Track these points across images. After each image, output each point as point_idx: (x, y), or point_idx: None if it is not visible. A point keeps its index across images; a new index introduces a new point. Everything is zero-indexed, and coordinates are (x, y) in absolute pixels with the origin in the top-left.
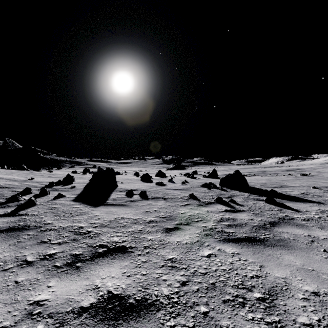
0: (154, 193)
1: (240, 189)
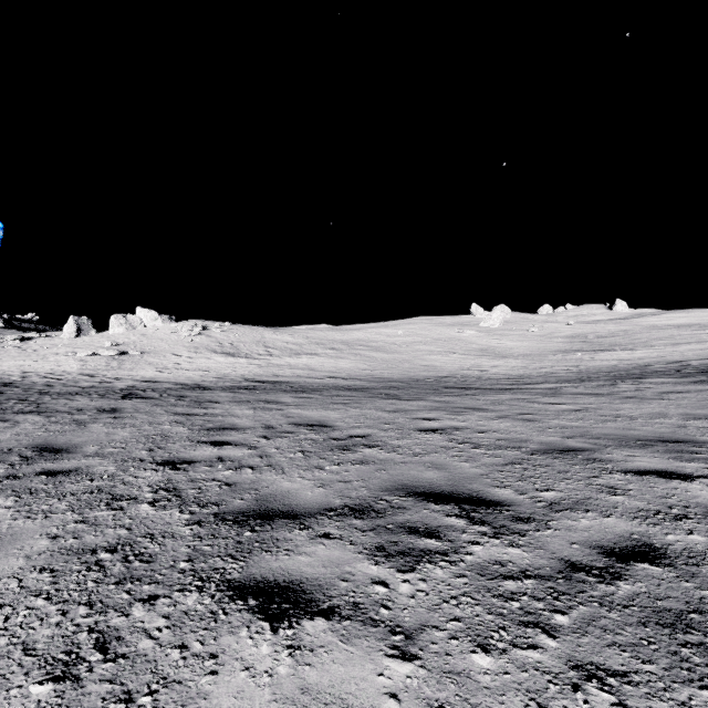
0: None
1: None
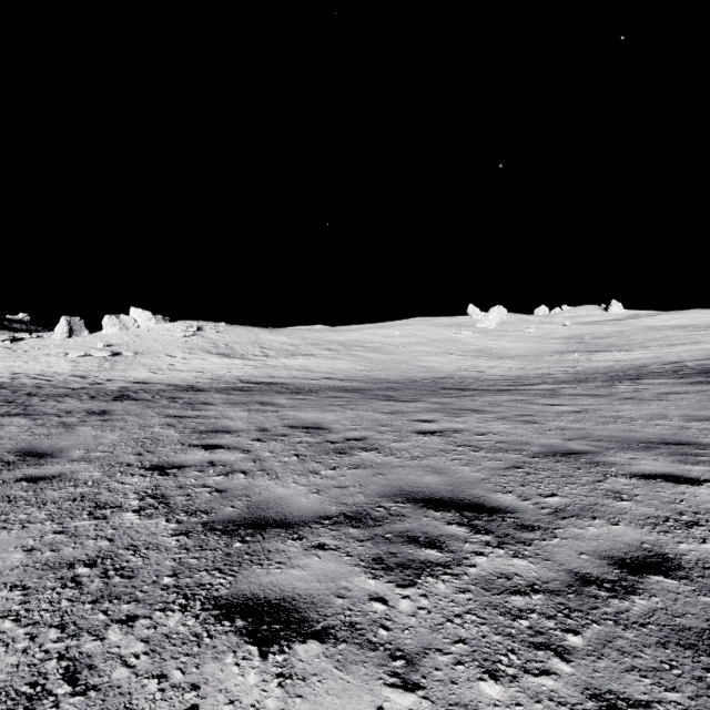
0: None
1: None
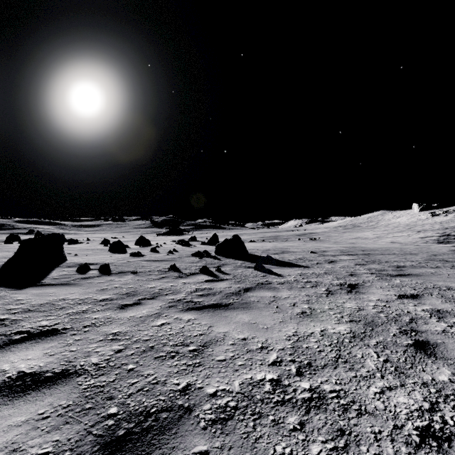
0: (122, 266)
1: (237, 257)
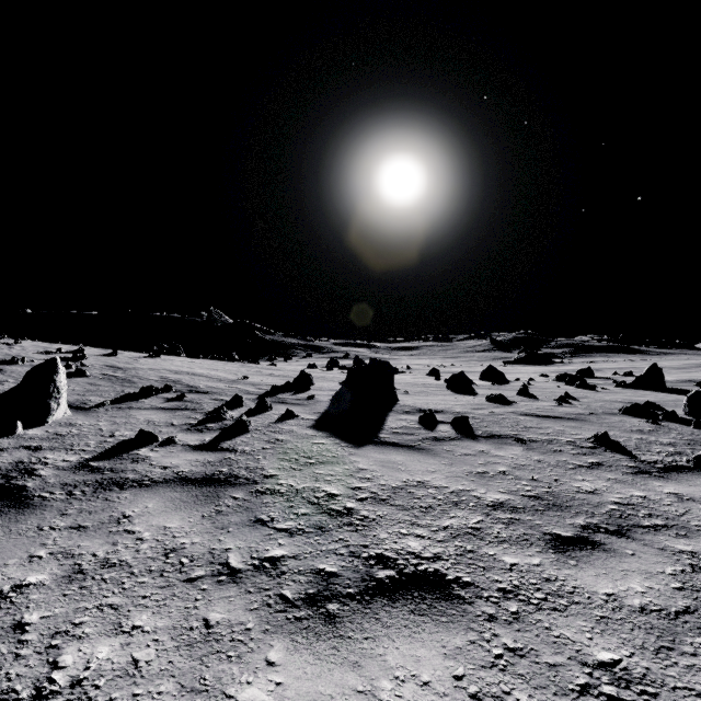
0: (487, 423)
1: None
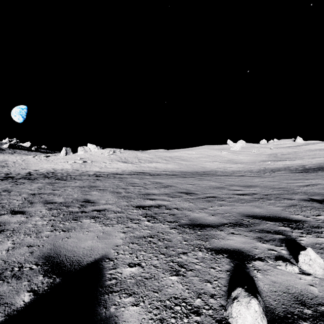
0: None
1: None
